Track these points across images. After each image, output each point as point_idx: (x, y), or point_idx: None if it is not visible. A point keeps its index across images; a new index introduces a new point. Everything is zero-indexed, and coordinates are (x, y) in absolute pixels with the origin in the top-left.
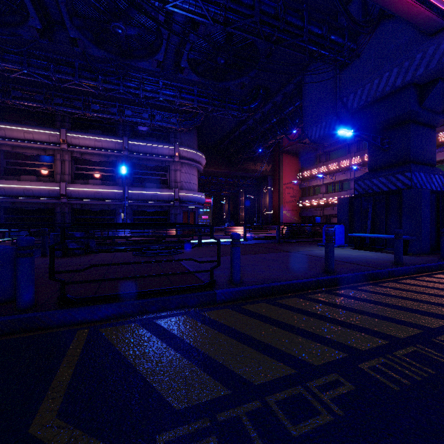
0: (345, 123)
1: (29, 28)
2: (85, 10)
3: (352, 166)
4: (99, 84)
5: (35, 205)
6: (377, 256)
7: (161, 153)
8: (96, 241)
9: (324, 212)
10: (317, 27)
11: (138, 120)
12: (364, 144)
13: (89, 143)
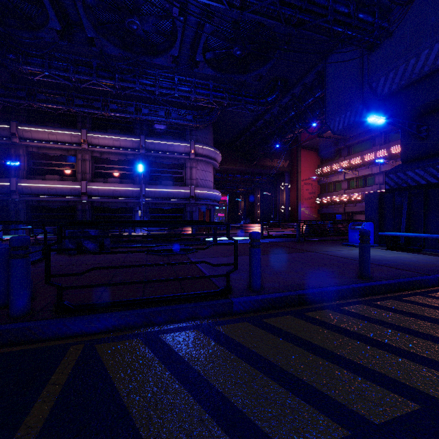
0: (373, 111)
1: (49, 30)
2: (101, 7)
3: (377, 160)
4: (116, 83)
5: (59, 203)
6: (416, 258)
7: (177, 151)
8: (113, 238)
9: (345, 209)
10: (343, 5)
11: (154, 118)
12: (391, 136)
13: (108, 142)
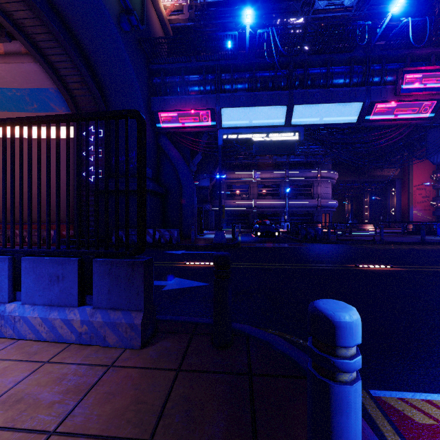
0: None
1: None
2: None
3: None
4: None
5: (240, 212)
6: None
7: (308, 176)
8: (285, 231)
9: None
10: None
11: (298, 160)
12: None
13: (267, 176)
